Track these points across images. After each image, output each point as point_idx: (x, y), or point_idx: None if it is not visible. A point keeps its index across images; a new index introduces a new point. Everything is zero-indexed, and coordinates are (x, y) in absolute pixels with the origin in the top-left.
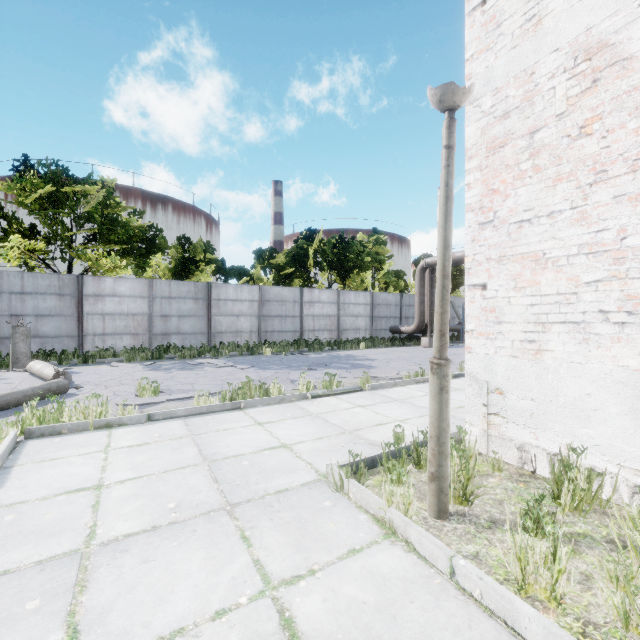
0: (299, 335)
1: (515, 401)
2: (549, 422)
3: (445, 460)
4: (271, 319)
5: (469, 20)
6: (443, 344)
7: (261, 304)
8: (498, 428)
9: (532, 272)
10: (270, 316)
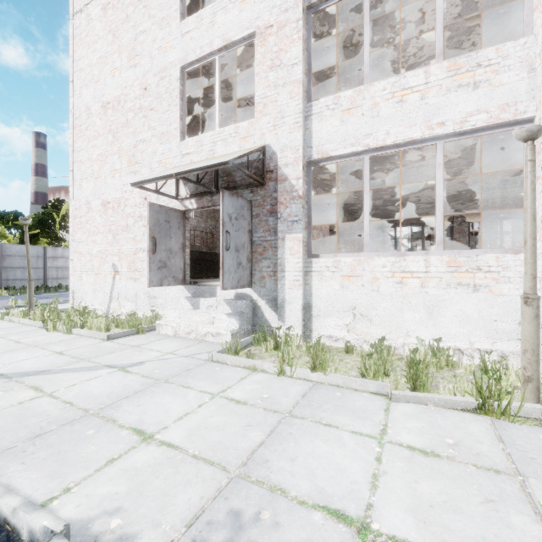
0: (43, 282)
1: (78, 294)
2: (83, 298)
3: (32, 305)
4: (13, 270)
5: (70, 173)
6: (30, 276)
7: (2, 258)
8: (75, 303)
9: (81, 257)
10: (12, 268)
